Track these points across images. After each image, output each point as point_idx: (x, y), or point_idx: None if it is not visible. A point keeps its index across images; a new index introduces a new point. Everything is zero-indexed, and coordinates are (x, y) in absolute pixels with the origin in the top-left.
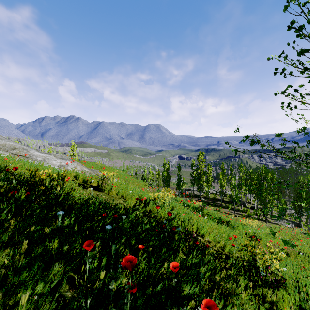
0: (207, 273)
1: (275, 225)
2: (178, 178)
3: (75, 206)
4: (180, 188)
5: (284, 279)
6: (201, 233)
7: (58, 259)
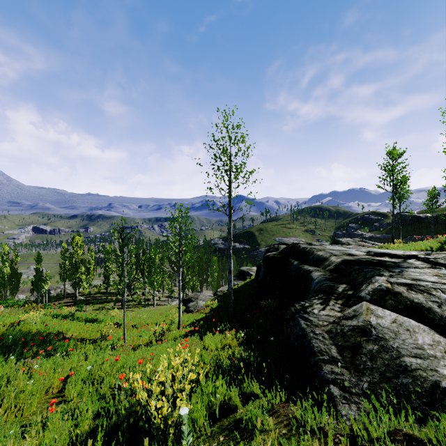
0: (70, 345)
1: (161, 307)
2: (37, 276)
3: None
4: (40, 289)
5: (109, 335)
6: (69, 332)
7: None
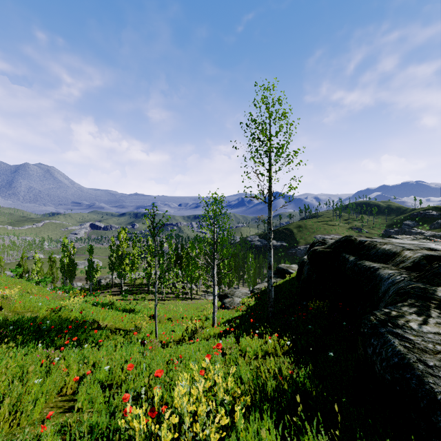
0: (103, 335)
1: (198, 301)
2: (89, 266)
3: (3, 324)
4: (92, 278)
5: (141, 327)
6: (106, 321)
7: (30, 341)
